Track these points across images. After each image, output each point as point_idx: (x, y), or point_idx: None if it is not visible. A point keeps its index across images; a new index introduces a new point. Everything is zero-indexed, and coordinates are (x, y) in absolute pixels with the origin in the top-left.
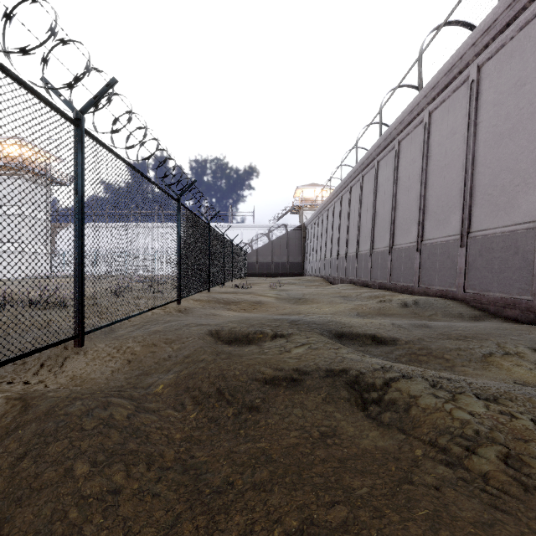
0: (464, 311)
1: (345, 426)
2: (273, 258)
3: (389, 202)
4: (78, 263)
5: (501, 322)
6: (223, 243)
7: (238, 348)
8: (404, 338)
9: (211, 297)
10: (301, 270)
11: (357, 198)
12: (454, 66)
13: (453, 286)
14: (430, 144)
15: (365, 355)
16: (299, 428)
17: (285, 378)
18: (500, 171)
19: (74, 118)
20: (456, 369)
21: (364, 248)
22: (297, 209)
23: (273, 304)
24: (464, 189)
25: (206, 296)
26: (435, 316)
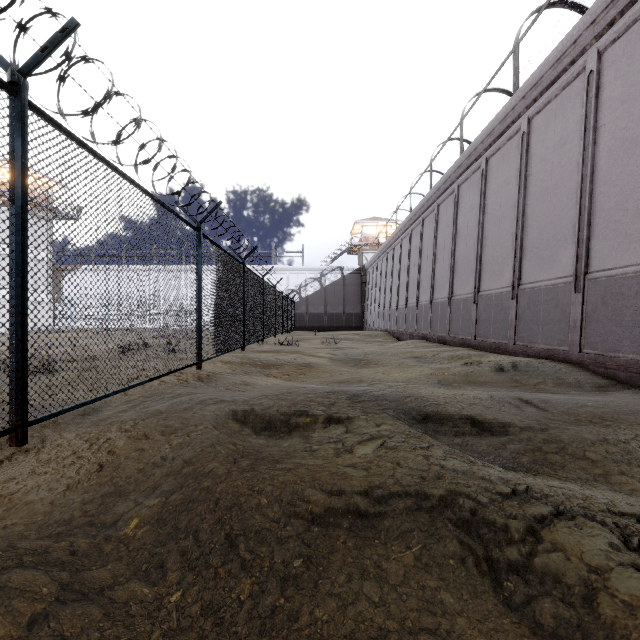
0: (582, 378)
1: (467, 633)
2: (326, 308)
3: (474, 236)
4: (15, 313)
5: (638, 395)
6: (262, 288)
7: (273, 441)
8: (519, 424)
9: (245, 358)
10: (361, 322)
11: (431, 232)
12: (564, 54)
13: (564, 343)
14: (529, 159)
15: (474, 461)
16: (376, 636)
17: (346, 511)
18: (632, 189)
19: (9, 82)
20: (613, 480)
21: (441, 295)
22: (356, 249)
23: (326, 367)
24: (579, 216)
25: (239, 357)
26: (543, 386)
